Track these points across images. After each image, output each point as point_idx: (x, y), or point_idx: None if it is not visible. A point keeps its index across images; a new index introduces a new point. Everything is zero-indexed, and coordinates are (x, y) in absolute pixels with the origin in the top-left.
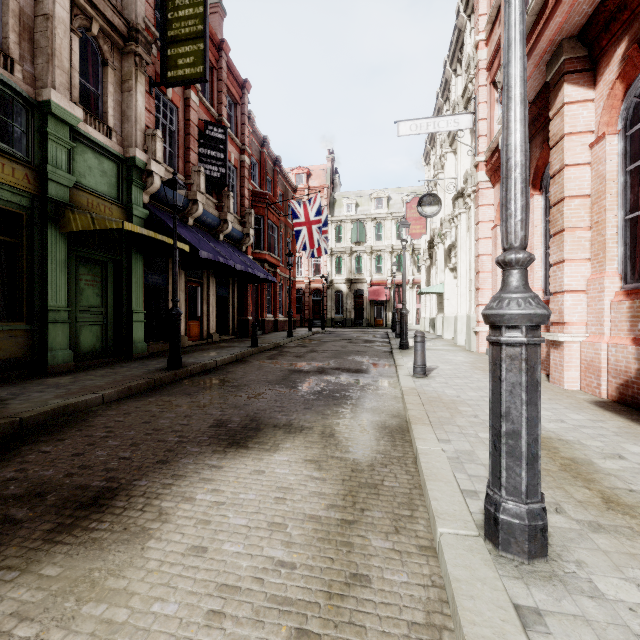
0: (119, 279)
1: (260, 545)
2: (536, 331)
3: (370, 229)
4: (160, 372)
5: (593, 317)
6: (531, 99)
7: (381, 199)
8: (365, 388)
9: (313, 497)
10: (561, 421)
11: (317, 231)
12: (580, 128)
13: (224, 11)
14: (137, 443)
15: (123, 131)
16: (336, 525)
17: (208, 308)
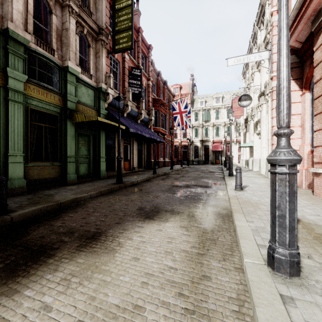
0: (95, 142)
1: (161, 259)
2: (294, 167)
3: (212, 114)
4: (113, 185)
5: None
6: (303, 41)
7: (218, 98)
8: (209, 195)
9: (184, 242)
10: (318, 215)
11: (185, 116)
12: None
13: (140, 13)
14: (106, 215)
15: (96, 75)
16: (195, 255)
17: (133, 155)
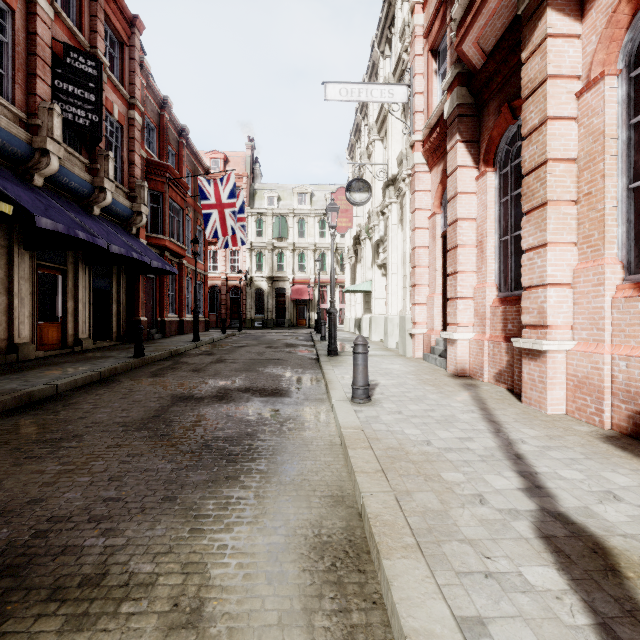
0: None
1: None
2: None
3: (293, 225)
4: None
5: (584, 319)
6: (489, 50)
7: (304, 194)
8: (284, 428)
9: None
10: (614, 496)
11: (231, 216)
12: (566, 70)
13: None
14: None
15: None
16: None
17: (75, 305)
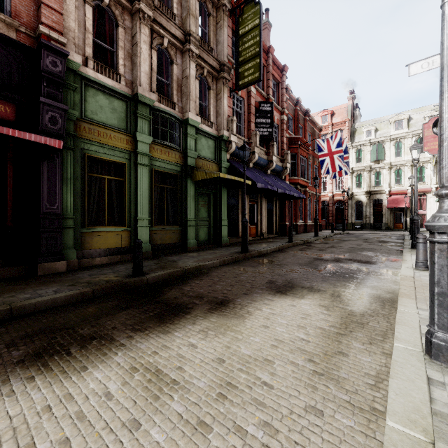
0: (215, 202)
1: (293, 331)
2: None
3: (389, 148)
4: (237, 254)
5: None
6: None
7: (400, 121)
8: (370, 273)
9: (322, 320)
10: None
11: (337, 159)
12: None
13: (270, 25)
14: (233, 285)
15: (217, 122)
16: (333, 333)
17: (260, 217)
